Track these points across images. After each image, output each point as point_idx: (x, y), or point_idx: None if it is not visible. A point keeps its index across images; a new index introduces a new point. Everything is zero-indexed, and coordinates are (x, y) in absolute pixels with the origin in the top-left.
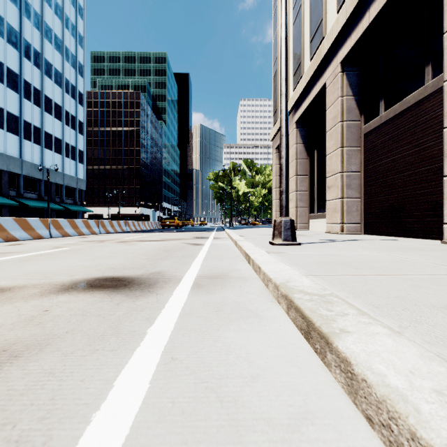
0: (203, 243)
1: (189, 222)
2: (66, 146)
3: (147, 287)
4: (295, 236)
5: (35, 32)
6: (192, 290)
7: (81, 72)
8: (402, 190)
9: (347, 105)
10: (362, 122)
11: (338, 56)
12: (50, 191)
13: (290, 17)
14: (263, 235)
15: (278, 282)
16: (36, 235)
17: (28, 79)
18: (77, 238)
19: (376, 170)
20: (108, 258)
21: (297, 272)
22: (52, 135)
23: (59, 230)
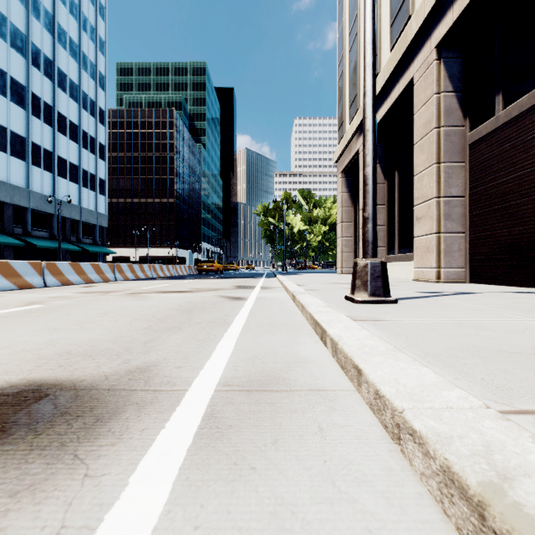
0: (246, 296)
1: (232, 266)
2: (84, 174)
3: (84, 433)
4: (388, 288)
5: (46, 35)
6: (193, 451)
7: (102, 84)
8: (533, 219)
9: (445, 104)
10: (466, 128)
11: (432, 38)
12: (64, 228)
13: (362, 0)
14: (329, 283)
15: (469, 476)
16: (23, 283)
17: (37, 92)
18: (79, 287)
19: (490, 193)
20: (85, 325)
21: (475, 402)
22: (67, 161)
23: (57, 276)
